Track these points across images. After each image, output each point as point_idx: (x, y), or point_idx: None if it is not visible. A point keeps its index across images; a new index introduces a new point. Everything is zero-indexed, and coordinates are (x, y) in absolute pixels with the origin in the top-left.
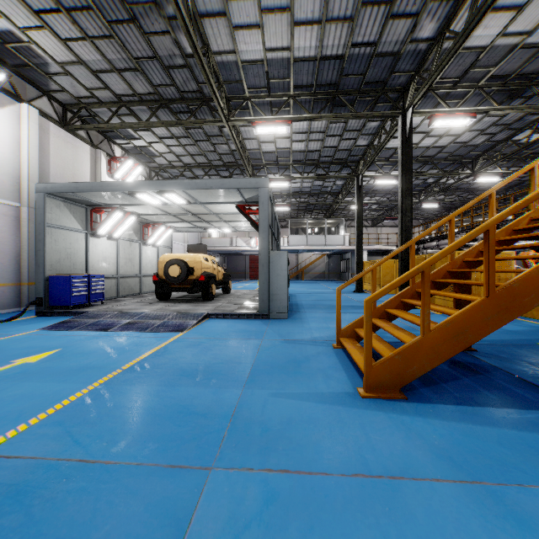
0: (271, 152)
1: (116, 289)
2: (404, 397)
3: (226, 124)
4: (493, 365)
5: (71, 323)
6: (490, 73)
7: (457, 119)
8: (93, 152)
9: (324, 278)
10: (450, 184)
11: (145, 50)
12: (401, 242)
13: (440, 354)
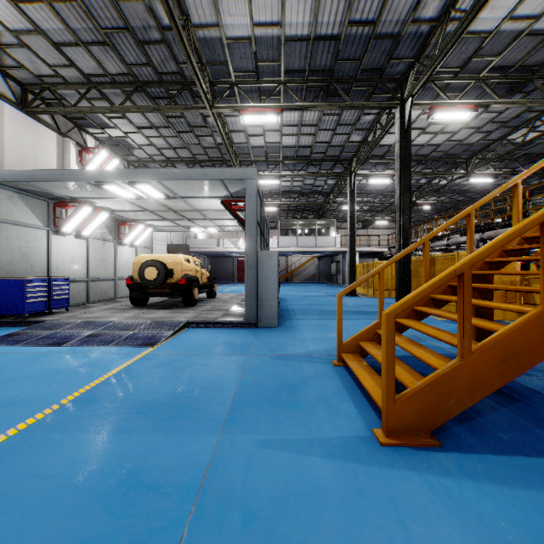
0: (260, 147)
1: (86, 293)
2: (438, 444)
3: (210, 111)
4: (528, 386)
5: (19, 336)
6: (492, 63)
7: (458, 111)
8: (60, 140)
9: (314, 281)
10: (443, 185)
11: (114, 19)
12: (399, 243)
13: (485, 384)
